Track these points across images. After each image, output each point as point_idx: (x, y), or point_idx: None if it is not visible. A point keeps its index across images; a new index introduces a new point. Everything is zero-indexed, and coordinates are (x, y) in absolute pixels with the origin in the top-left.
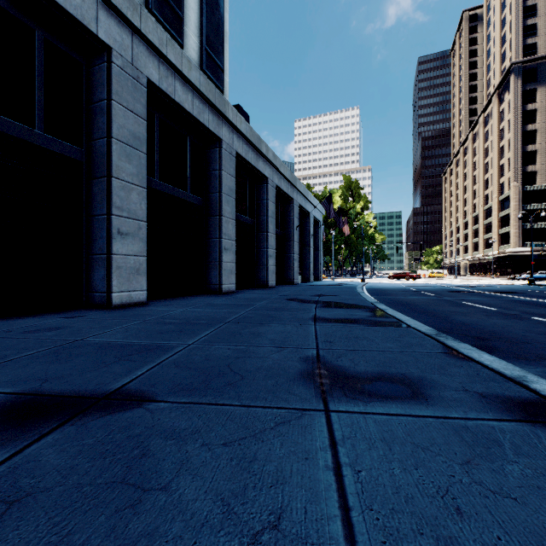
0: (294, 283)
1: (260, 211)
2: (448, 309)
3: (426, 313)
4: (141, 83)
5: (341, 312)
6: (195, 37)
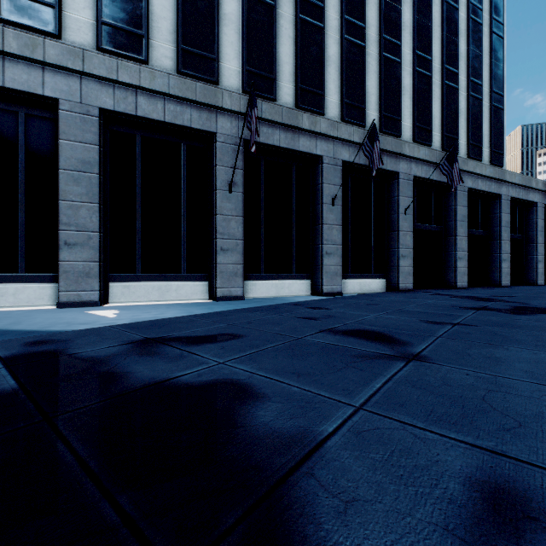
0: None
1: (529, 228)
2: None
3: None
4: (465, 191)
5: None
6: (487, 149)
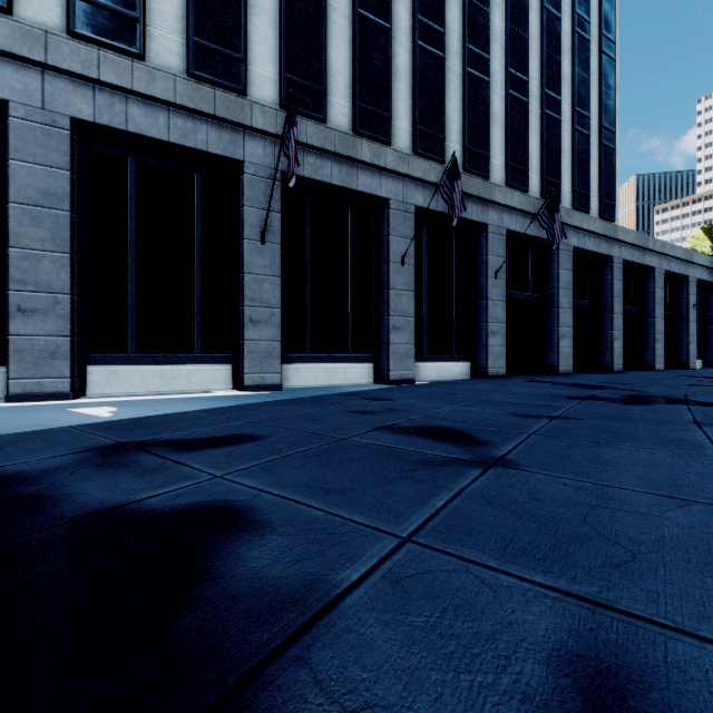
0: (689, 368)
1: (645, 299)
2: None
3: None
4: (569, 251)
5: None
6: (595, 198)
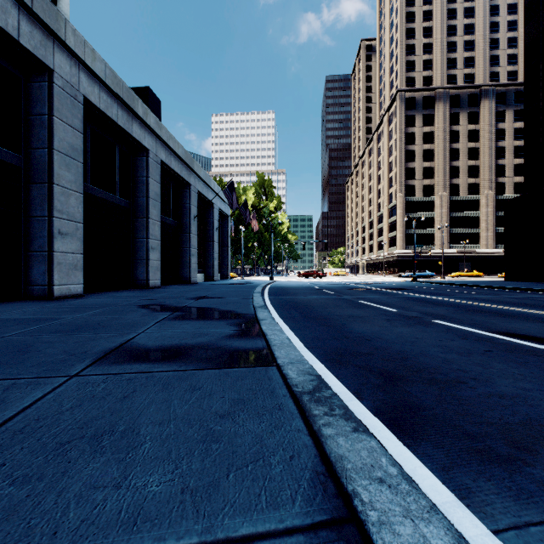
0: (191, 282)
1: (138, 190)
2: (346, 312)
3: (319, 320)
4: None
5: (188, 329)
6: None
